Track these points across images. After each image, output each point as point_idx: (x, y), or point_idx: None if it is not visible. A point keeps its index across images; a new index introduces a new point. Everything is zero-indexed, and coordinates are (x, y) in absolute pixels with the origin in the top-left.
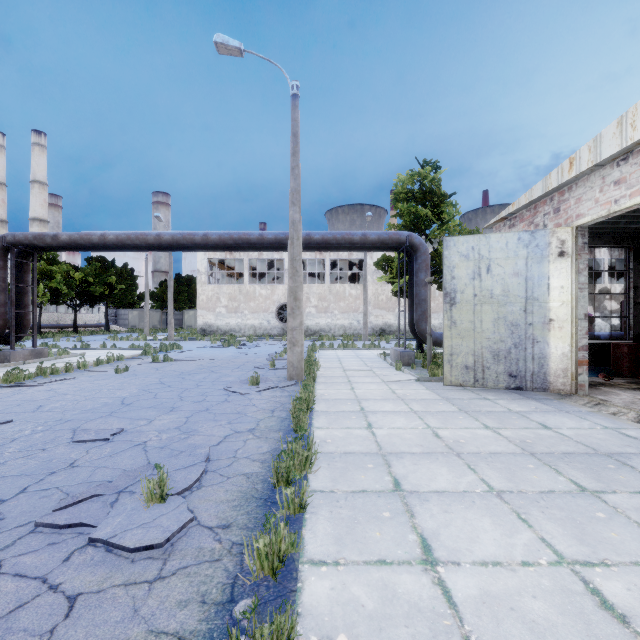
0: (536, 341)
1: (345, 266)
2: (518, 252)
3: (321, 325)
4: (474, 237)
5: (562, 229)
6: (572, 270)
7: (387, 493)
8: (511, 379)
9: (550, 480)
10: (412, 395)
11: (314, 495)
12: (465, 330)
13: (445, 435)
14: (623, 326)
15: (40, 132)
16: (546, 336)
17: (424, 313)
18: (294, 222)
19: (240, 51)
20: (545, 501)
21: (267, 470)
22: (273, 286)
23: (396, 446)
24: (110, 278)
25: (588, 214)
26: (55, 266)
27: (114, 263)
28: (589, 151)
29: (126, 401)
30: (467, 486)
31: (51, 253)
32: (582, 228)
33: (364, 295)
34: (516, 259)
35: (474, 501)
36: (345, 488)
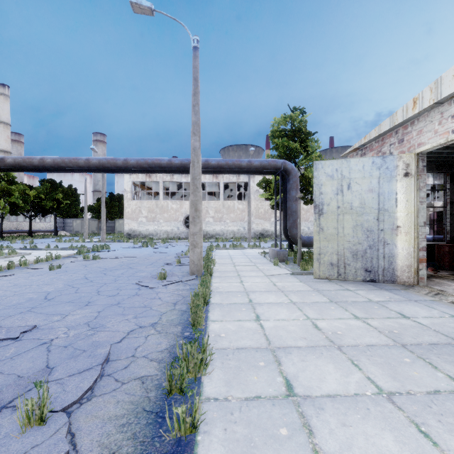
0: (386, 243)
1: (234, 188)
2: (372, 173)
3: (217, 230)
4: (337, 161)
5: (407, 155)
6: (415, 187)
7: (281, 400)
8: (367, 273)
9: (431, 377)
10: (289, 287)
11: (208, 405)
12: (330, 235)
13: (323, 326)
14: (432, 231)
15: (4, 85)
16: (394, 239)
17: (295, 221)
18: (195, 148)
19: (151, 10)
20: (436, 405)
21: (163, 372)
22: (181, 202)
23: (283, 339)
24: (58, 195)
25: (428, 142)
26: (13, 186)
27: (61, 184)
28: (431, 91)
29: (49, 296)
30: (357, 387)
31: (10, 176)
32: (422, 154)
33: (248, 208)
34: (371, 178)
35: (368, 408)
36: (239, 394)
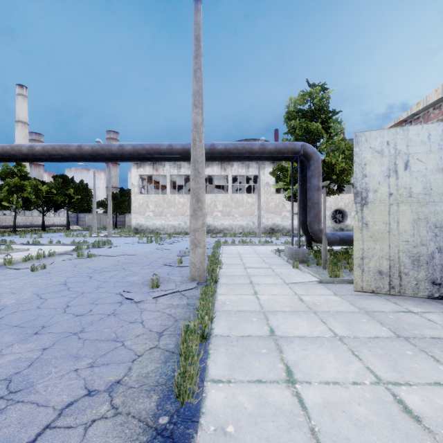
0: None
1: (243, 182)
2: None
3: (225, 225)
4: (389, 131)
5: None
6: None
7: None
8: (434, 287)
9: None
10: (323, 304)
11: None
12: (378, 232)
13: (420, 409)
14: None
15: (22, 86)
16: None
17: (317, 215)
18: (196, 124)
19: None
20: None
21: None
22: (188, 196)
23: None
24: (69, 190)
25: None
26: (26, 181)
27: (73, 179)
28: None
29: None
30: None
31: (23, 171)
32: None
33: (258, 202)
34: (440, 153)
35: None
36: None
